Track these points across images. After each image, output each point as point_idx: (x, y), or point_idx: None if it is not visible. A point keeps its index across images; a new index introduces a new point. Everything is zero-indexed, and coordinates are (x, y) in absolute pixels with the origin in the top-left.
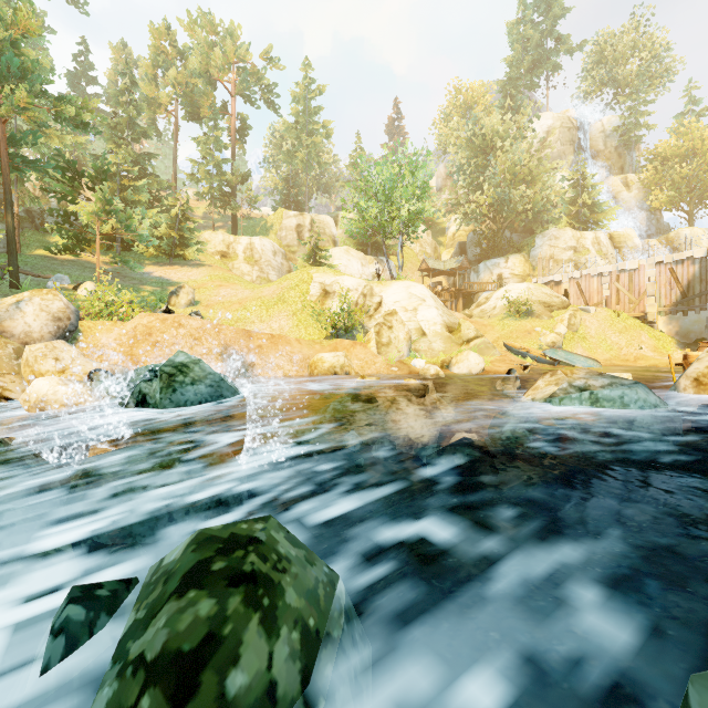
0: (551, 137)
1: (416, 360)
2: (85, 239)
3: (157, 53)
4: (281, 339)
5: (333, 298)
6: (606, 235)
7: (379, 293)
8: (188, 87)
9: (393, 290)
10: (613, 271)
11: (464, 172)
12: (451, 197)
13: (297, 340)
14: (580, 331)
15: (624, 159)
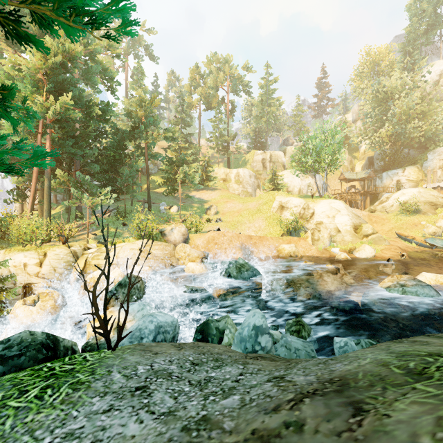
0: None
1: (334, 248)
2: (176, 189)
3: (192, 80)
4: (264, 238)
5: (286, 210)
6: None
7: (313, 207)
8: (207, 95)
9: (320, 205)
10: None
11: (370, 116)
12: (361, 133)
13: (271, 237)
14: None
15: None
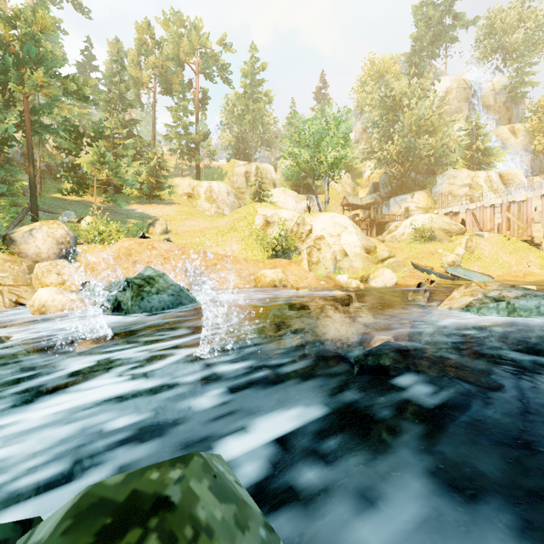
0: (449, 96)
1: (340, 275)
2: (85, 184)
3: (141, 44)
4: (232, 258)
5: (273, 226)
6: (496, 174)
7: (310, 222)
8: (163, 69)
9: (321, 220)
10: (504, 203)
11: (377, 126)
12: (367, 146)
13: (244, 259)
14: (475, 252)
15: (511, 112)
